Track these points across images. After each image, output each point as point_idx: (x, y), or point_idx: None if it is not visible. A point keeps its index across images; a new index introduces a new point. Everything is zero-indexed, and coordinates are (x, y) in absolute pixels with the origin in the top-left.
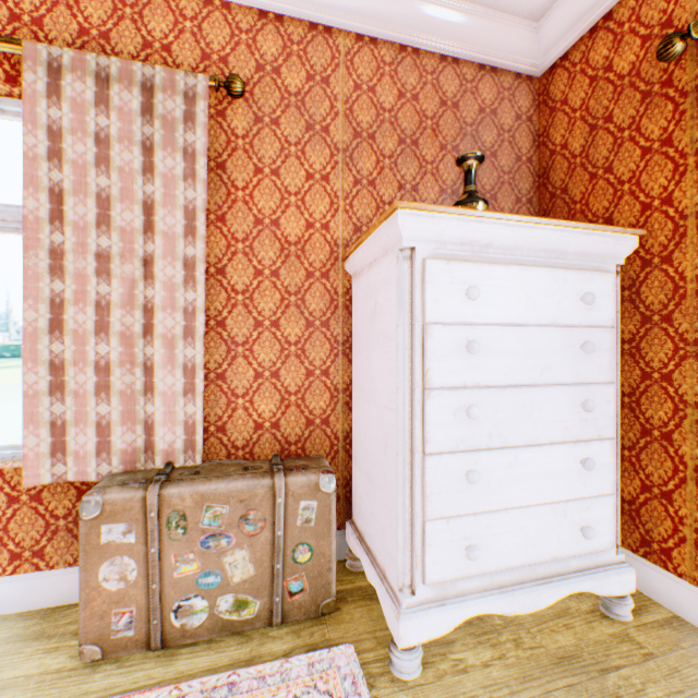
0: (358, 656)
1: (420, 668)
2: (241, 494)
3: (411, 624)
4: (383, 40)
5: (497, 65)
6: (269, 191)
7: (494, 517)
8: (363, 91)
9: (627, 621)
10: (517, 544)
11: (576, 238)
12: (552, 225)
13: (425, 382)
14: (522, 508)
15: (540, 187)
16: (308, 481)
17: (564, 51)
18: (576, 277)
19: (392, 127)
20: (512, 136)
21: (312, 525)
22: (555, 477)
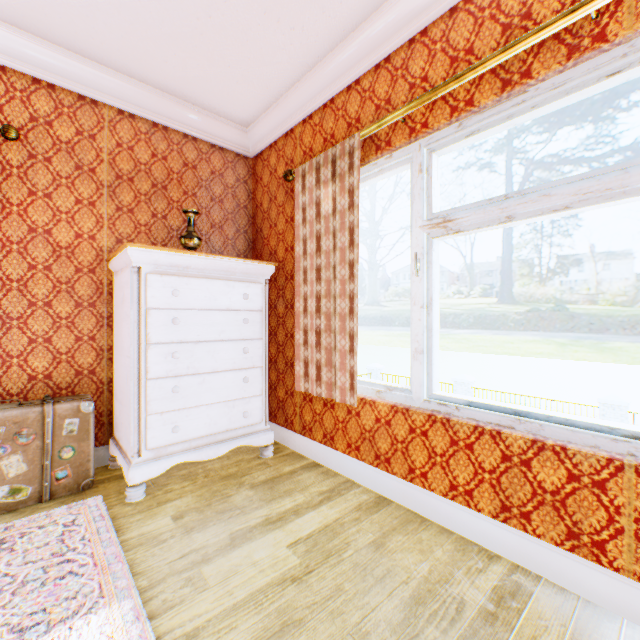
0: (106, 501)
1: (144, 495)
2: (16, 418)
3: (138, 471)
4: (141, 117)
5: (224, 147)
6: (43, 209)
7: (192, 411)
8: (125, 148)
9: (269, 457)
10: (206, 424)
11: (240, 266)
12: (225, 259)
13: (148, 340)
14: (209, 405)
15: (253, 224)
16: (72, 406)
17: (261, 150)
18: (241, 285)
19: (147, 175)
20: (234, 191)
21: (76, 434)
22: (229, 388)
